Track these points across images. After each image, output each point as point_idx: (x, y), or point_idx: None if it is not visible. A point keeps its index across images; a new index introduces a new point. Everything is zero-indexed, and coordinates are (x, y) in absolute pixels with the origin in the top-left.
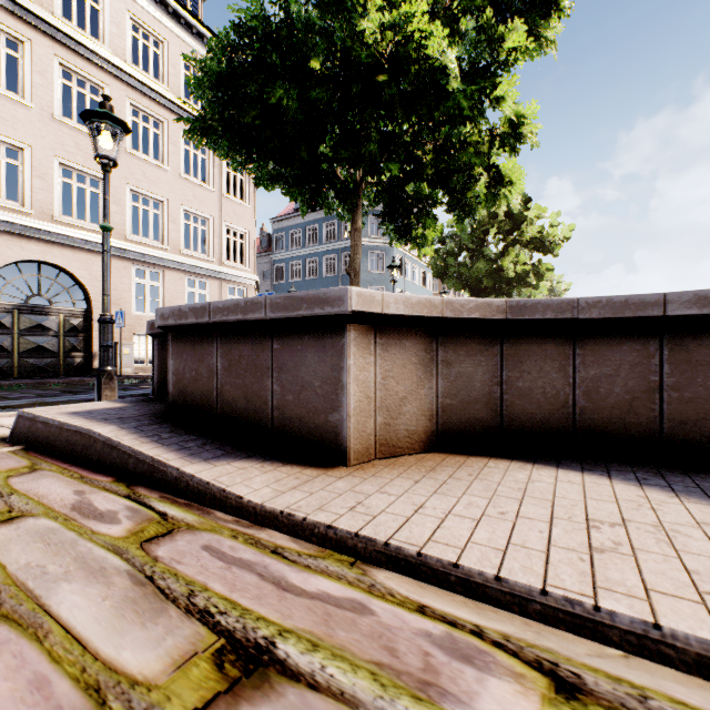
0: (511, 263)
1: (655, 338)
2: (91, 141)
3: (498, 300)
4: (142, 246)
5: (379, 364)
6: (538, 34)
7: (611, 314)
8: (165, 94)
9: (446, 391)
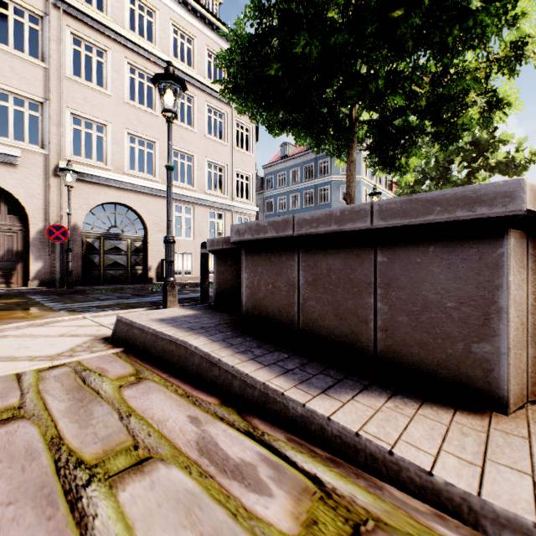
0: None
1: None
2: (147, 116)
3: None
4: (180, 189)
5: (531, 281)
6: None
7: None
8: (195, 77)
9: None
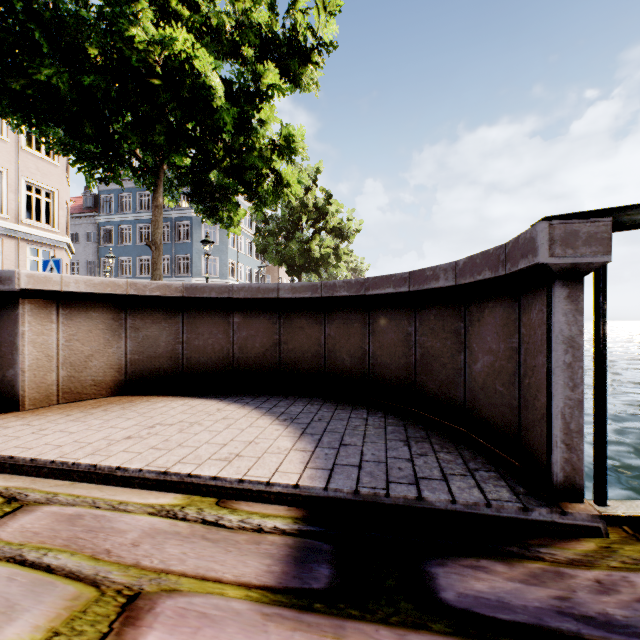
0: (318, 246)
1: (277, 312)
2: None
3: (177, 283)
4: None
5: (63, 330)
6: (299, 76)
7: (251, 296)
8: None
9: (135, 349)
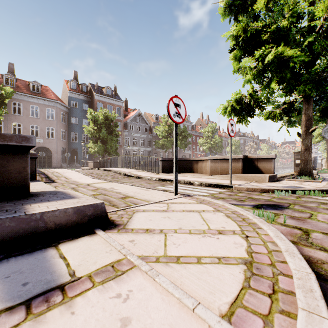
0: None
1: None
2: None
3: None
4: None
5: None
6: None
7: None
8: None
9: None
